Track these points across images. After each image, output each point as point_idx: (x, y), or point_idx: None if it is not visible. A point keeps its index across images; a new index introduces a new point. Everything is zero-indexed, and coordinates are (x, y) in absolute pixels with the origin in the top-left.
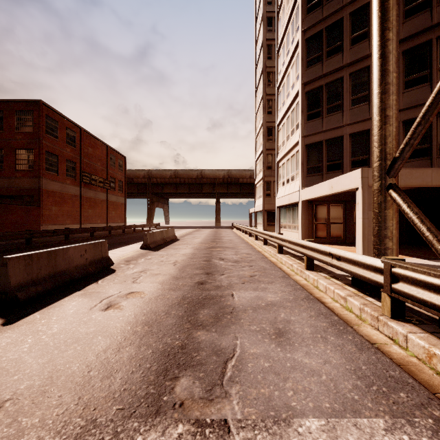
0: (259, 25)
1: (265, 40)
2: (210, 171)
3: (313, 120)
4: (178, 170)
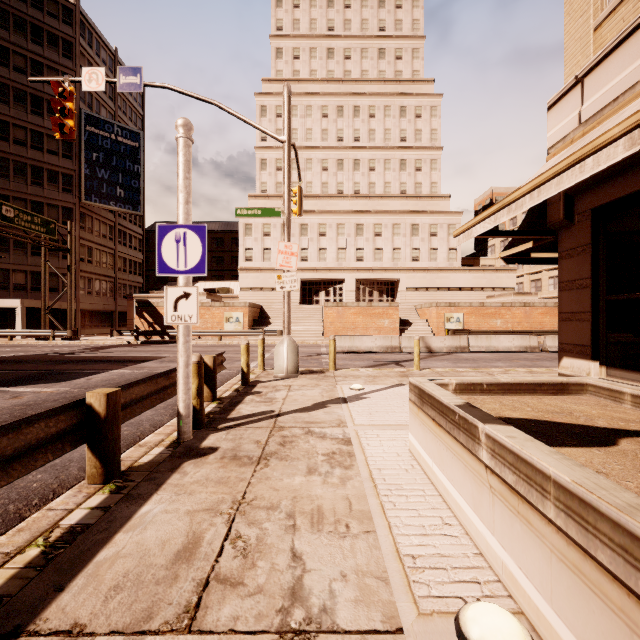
0: None
1: None
2: None
3: None
4: None
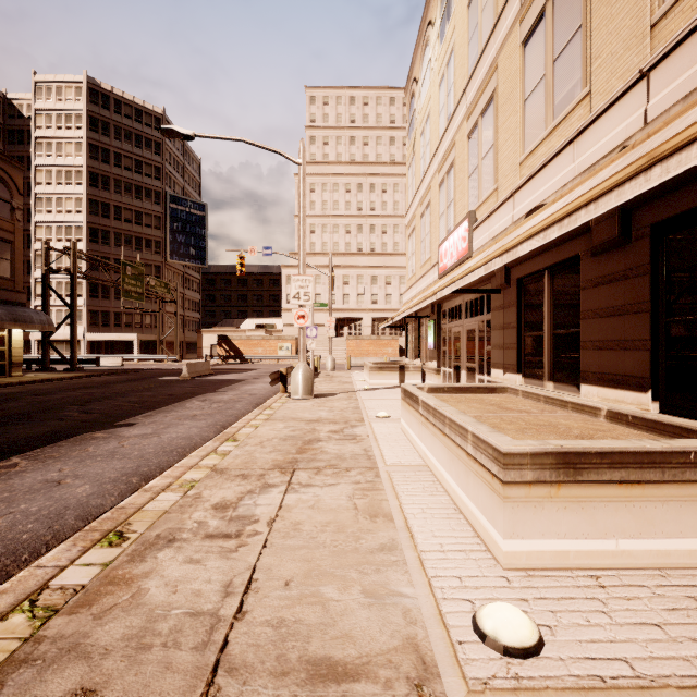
0: None
1: None
2: None
3: (94, 299)
4: None
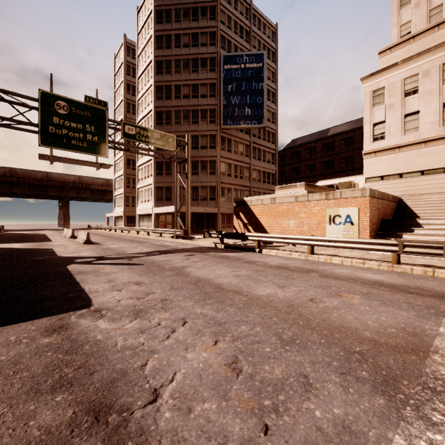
0: (119, 81)
1: (125, 99)
2: (59, 174)
3: (159, 176)
4: (15, 168)
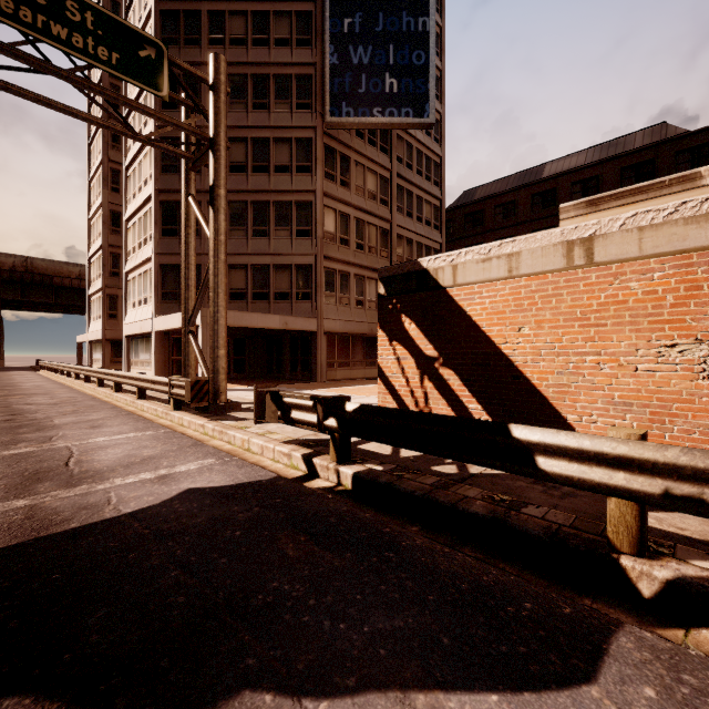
0: None
1: (107, 75)
2: None
3: (170, 238)
4: None
